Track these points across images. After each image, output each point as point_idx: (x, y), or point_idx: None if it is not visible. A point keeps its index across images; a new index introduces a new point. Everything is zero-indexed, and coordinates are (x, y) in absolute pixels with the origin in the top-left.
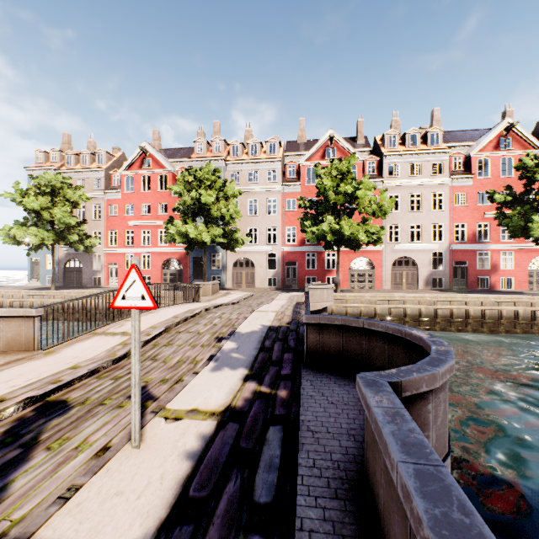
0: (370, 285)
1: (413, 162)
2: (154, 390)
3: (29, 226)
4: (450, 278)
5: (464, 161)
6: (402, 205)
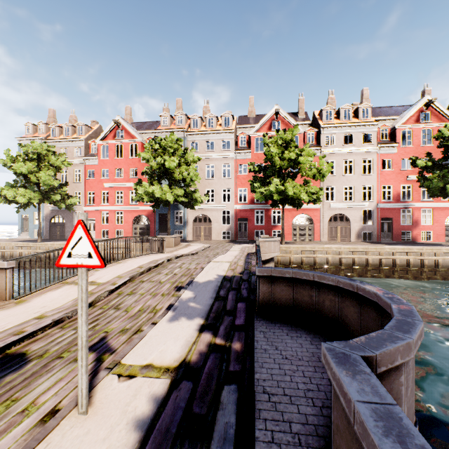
0: (309, 237)
1: (347, 133)
2: (113, 341)
3: (18, 187)
4: (378, 232)
5: (390, 132)
6: (337, 169)
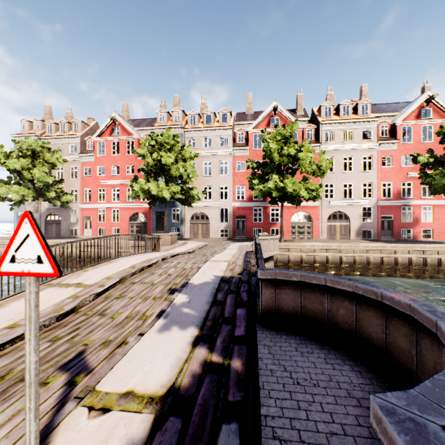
0: (308, 235)
1: (346, 130)
2: (91, 357)
3: (12, 184)
4: (378, 229)
5: (390, 128)
6: (337, 166)
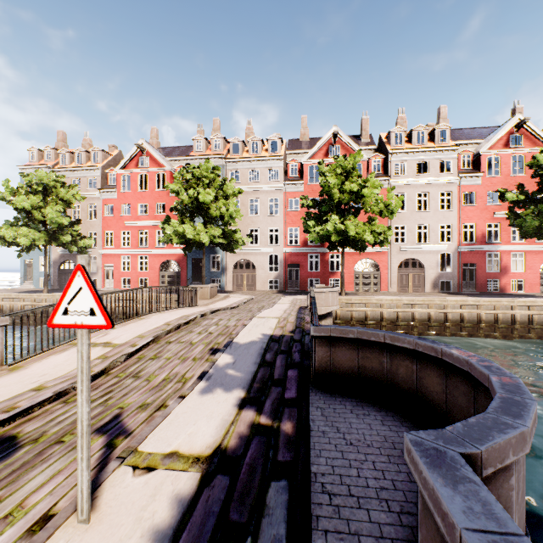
0: (375, 287)
1: (420, 161)
2: (129, 420)
3: (19, 226)
4: (459, 280)
5: (473, 159)
6: (409, 204)
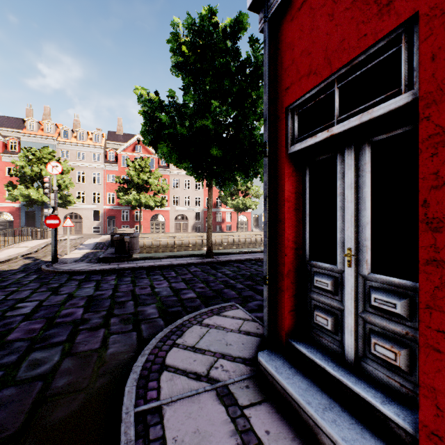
0: (163, 230)
1: None
2: (61, 254)
3: None
4: (204, 226)
5: None
6: (181, 185)
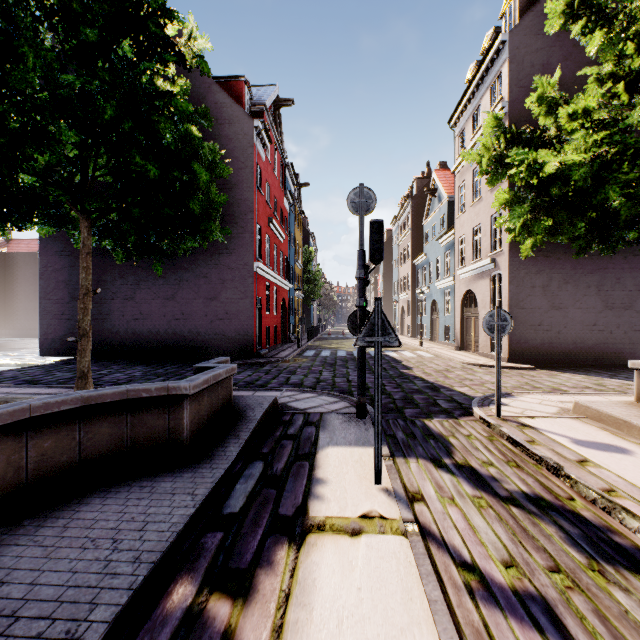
0: None
1: None
2: (526, 634)
3: None
4: None
5: None
6: None
